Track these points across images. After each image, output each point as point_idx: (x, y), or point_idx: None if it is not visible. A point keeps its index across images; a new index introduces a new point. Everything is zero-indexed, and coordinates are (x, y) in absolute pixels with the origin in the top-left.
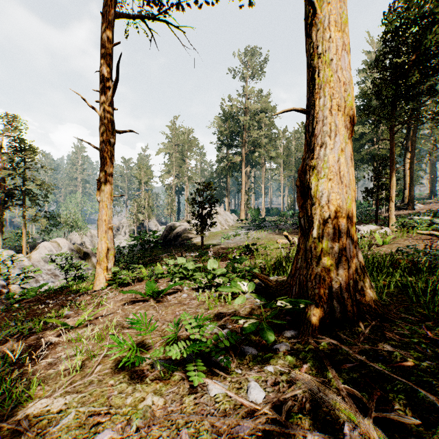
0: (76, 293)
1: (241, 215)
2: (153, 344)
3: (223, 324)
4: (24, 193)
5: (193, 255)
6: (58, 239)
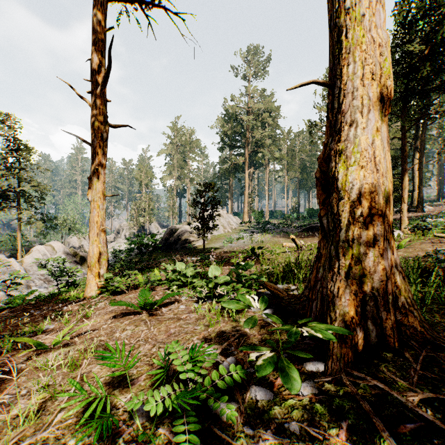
0: (65, 301)
1: (244, 218)
2: (138, 377)
3: (226, 348)
4: (19, 194)
5: (194, 259)
6: (53, 243)
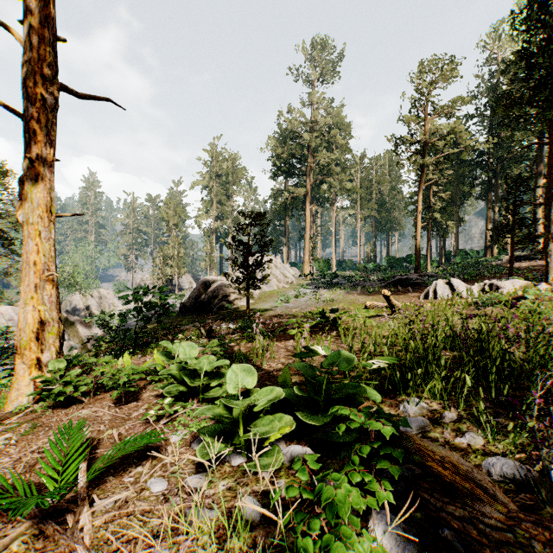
0: None
1: (304, 269)
2: None
3: None
4: None
5: (231, 328)
6: None
